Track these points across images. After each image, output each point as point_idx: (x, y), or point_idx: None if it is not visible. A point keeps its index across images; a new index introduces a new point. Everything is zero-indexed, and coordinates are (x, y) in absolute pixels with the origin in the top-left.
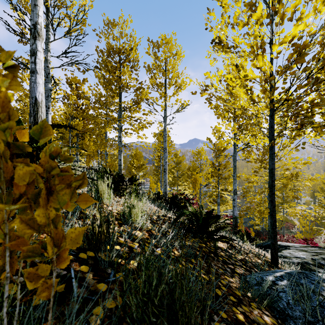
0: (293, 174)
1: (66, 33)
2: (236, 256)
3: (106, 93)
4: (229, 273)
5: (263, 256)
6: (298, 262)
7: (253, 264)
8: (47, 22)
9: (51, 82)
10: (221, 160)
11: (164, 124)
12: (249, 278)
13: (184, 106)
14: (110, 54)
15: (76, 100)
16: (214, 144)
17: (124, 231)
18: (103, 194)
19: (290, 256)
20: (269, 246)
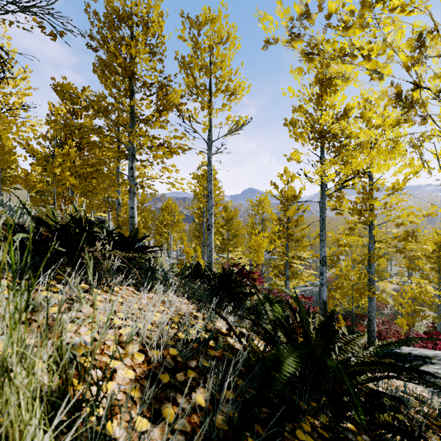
0: (409, 232)
1: None
2: None
3: None
4: None
5: (438, 414)
6: None
7: None
8: None
9: None
10: (291, 215)
11: (208, 152)
12: None
13: (239, 125)
14: (111, 18)
15: (70, 119)
16: (281, 191)
17: None
18: None
19: None
20: (392, 355)
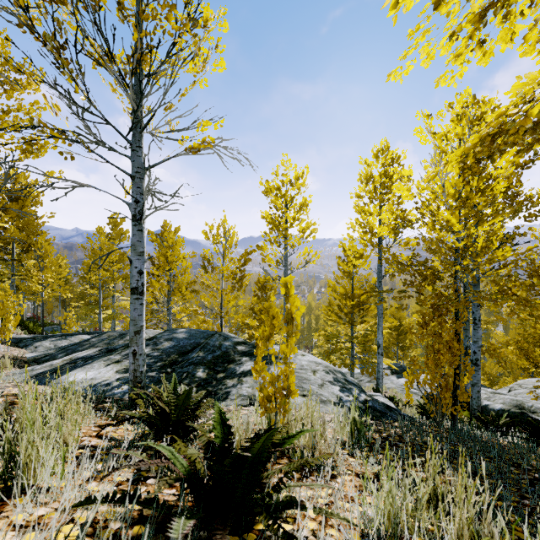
0: None
1: None
2: None
3: None
4: None
5: None
6: None
7: None
8: None
9: None
10: None
11: None
12: None
13: None
14: None
15: None
16: None
17: None
18: None
19: None
20: None
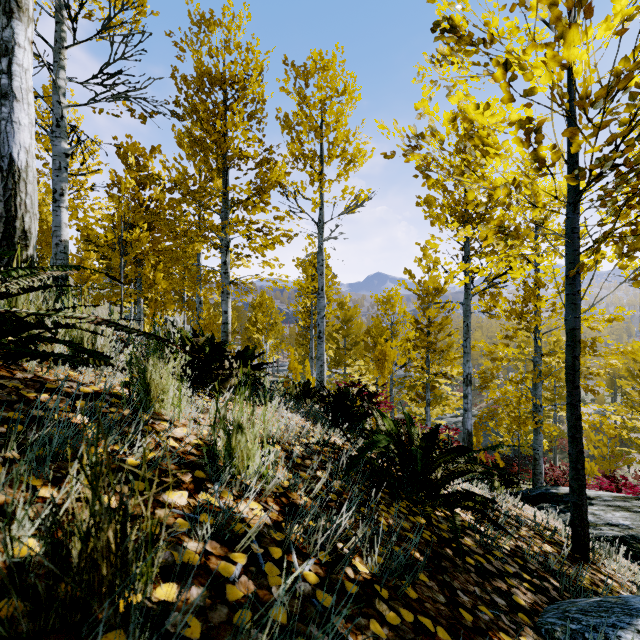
0: (586, 342)
1: (101, 29)
2: (500, 543)
3: (199, 175)
4: (506, 617)
5: (552, 532)
6: (617, 537)
7: (540, 563)
8: (59, 3)
9: (67, 136)
10: (433, 315)
11: (318, 238)
12: (562, 632)
13: (359, 201)
14: (203, 84)
15: (136, 191)
16: (419, 282)
17: (206, 508)
18: (162, 394)
19: (596, 522)
20: (546, 496)
